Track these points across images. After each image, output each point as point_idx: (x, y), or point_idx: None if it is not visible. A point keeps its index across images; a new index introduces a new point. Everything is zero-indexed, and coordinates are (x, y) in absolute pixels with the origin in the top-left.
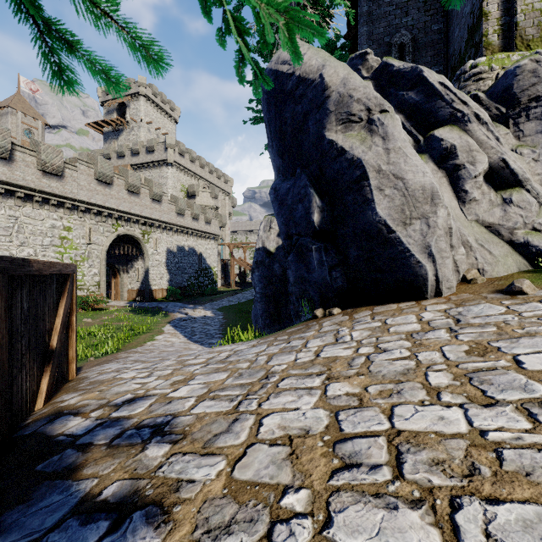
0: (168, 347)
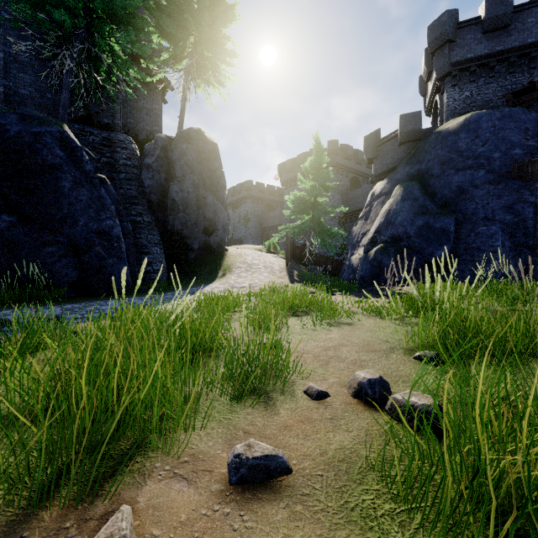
0: (236, 282)
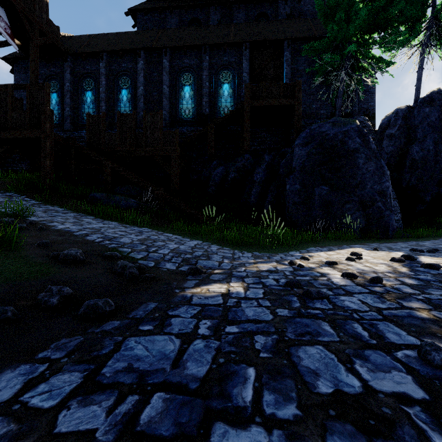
0: None
